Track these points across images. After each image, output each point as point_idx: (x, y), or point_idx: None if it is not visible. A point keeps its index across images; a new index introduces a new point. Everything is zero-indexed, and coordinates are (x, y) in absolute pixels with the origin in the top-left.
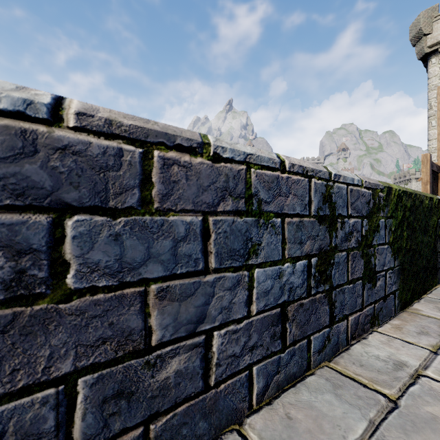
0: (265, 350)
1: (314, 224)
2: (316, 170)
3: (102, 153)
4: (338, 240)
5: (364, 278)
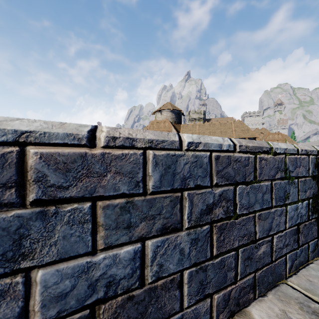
0: (291, 247)
1: (310, 180)
2: (311, 150)
3: (244, 160)
4: None
5: None
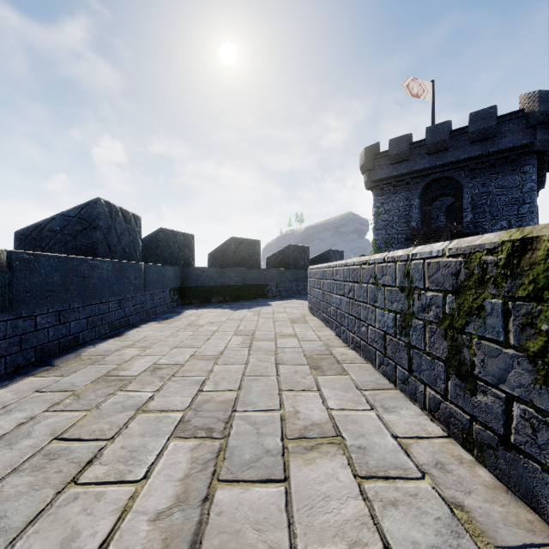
0: (379, 348)
1: (398, 292)
2: (399, 256)
3: (357, 269)
4: (415, 308)
5: (449, 365)
